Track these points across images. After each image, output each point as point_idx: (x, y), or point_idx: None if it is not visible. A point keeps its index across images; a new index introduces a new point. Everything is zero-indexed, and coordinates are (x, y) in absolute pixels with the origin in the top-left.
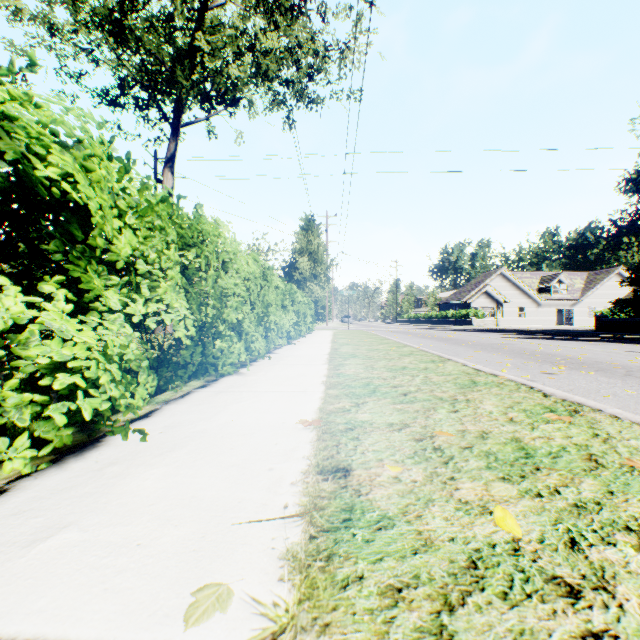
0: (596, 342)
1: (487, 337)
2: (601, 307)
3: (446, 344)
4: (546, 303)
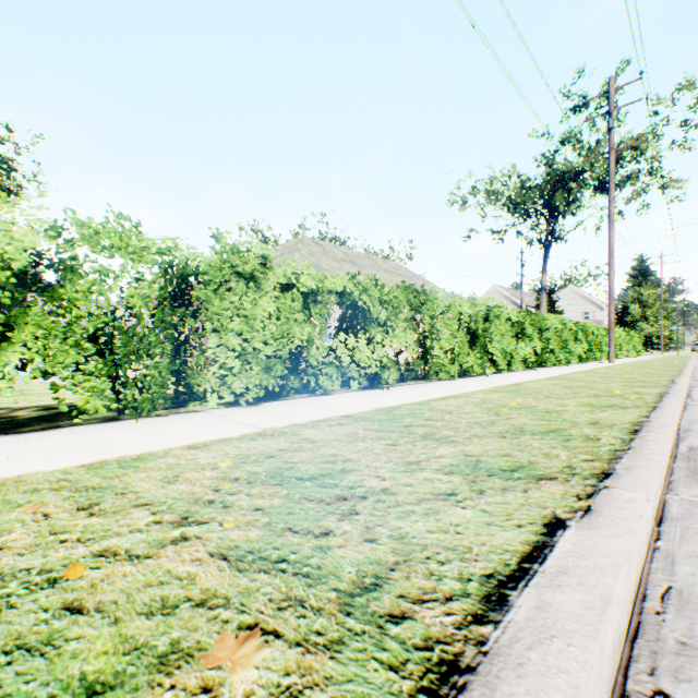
0: None
1: None
2: None
3: None
4: None
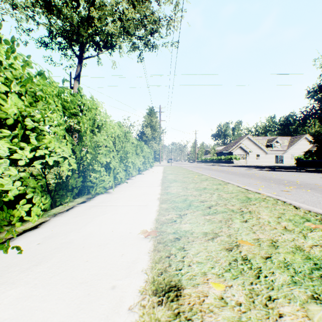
0: (300, 172)
1: (243, 170)
2: (297, 154)
3: (223, 173)
4: (270, 152)
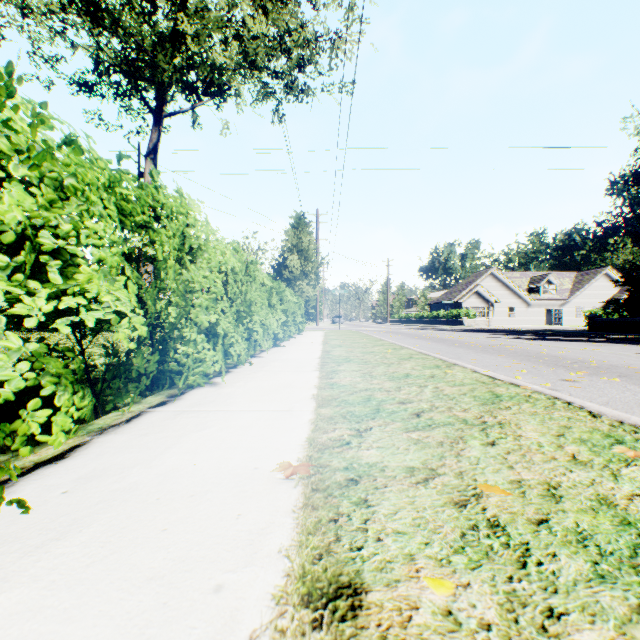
0: (596, 343)
1: (483, 338)
2: (589, 307)
3: (443, 345)
4: (536, 303)
